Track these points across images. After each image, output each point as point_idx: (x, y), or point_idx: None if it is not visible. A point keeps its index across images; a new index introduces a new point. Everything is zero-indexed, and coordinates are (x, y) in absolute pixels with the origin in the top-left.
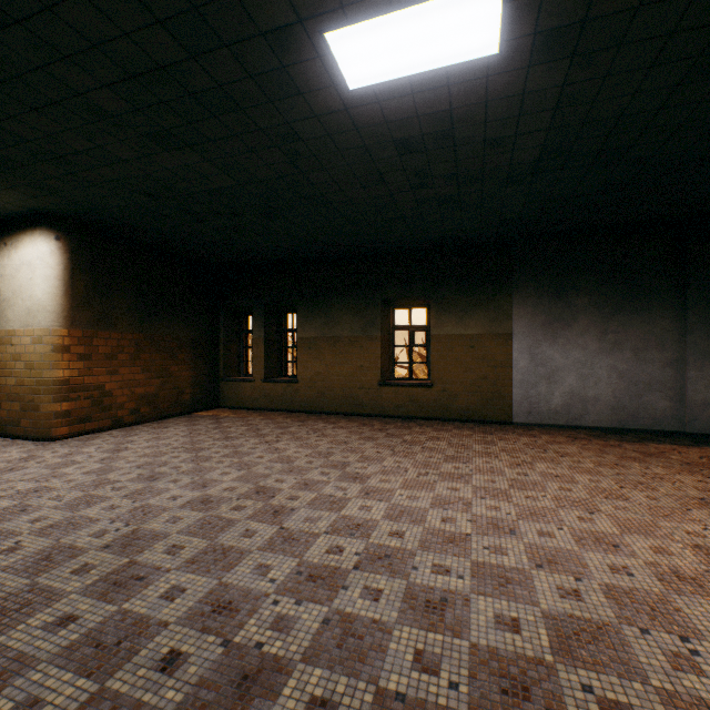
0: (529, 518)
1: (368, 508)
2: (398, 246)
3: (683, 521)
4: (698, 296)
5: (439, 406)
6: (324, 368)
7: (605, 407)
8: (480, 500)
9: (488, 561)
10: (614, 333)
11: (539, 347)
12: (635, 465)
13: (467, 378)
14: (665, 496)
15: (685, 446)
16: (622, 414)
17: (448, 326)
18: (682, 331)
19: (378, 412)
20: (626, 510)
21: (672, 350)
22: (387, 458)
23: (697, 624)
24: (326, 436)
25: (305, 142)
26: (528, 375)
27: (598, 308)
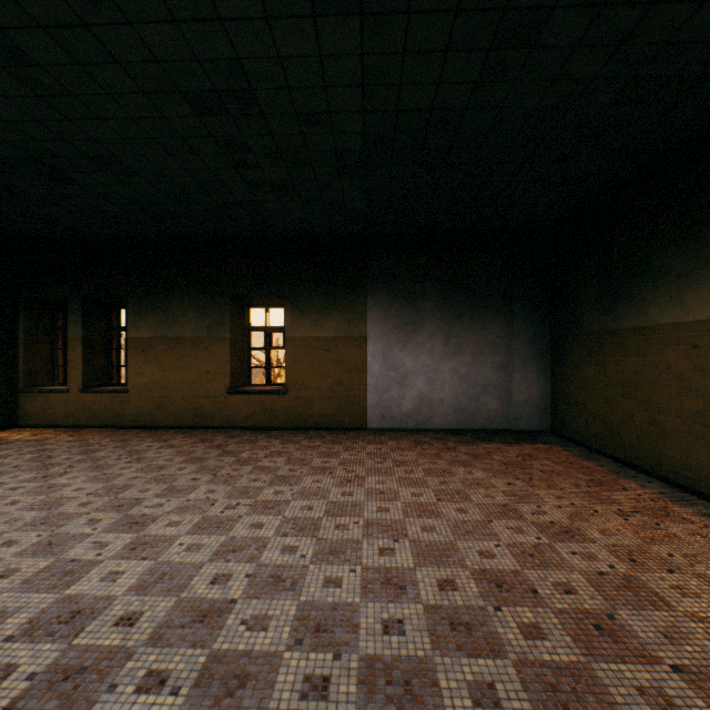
0: (325, 559)
1: (118, 576)
2: (248, 237)
3: (481, 538)
4: (521, 306)
5: (295, 414)
6: (162, 375)
7: (449, 409)
8: (281, 539)
9: (235, 648)
10: (456, 338)
11: (392, 351)
12: (461, 470)
13: (323, 384)
14: (474, 506)
15: (508, 444)
16: (463, 415)
17: (304, 328)
18: (510, 337)
19: (228, 423)
20: (432, 531)
21: (503, 354)
22: (201, 487)
23: (448, 705)
24: (141, 460)
25: (47, 69)
26: (382, 379)
27: (443, 314)
